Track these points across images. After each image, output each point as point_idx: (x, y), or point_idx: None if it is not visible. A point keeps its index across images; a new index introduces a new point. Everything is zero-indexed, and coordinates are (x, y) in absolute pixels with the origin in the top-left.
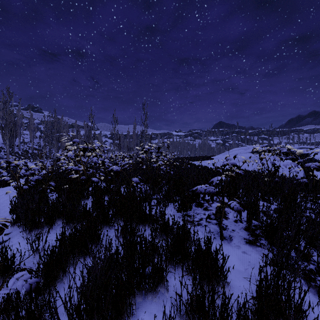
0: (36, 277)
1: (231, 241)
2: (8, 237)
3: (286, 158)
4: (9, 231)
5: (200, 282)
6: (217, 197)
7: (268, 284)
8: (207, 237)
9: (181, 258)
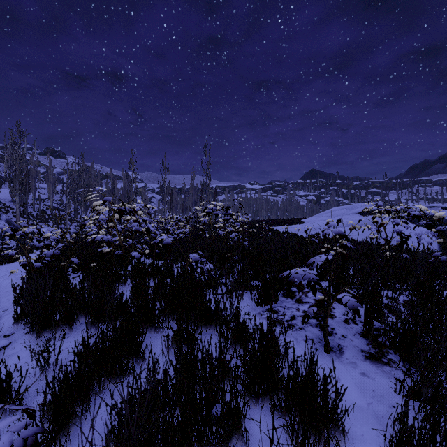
0: (36, 424)
1: (341, 354)
2: (9, 340)
3: (418, 224)
4: (11, 331)
5: (305, 442)
6: None
7: (416, 441)
8: (311, 357)
9: (268, 388)
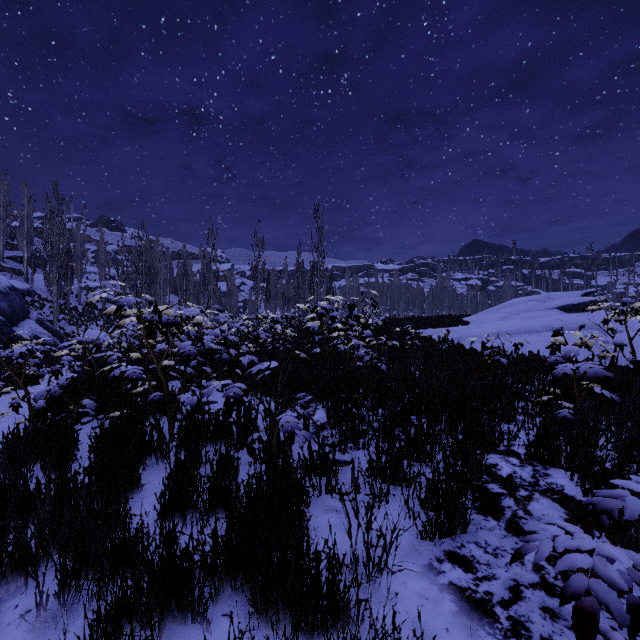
0: None
1: None
2: None
3: None
4: None
5: None
6: (535, 471)
7: None
8: None
9: None
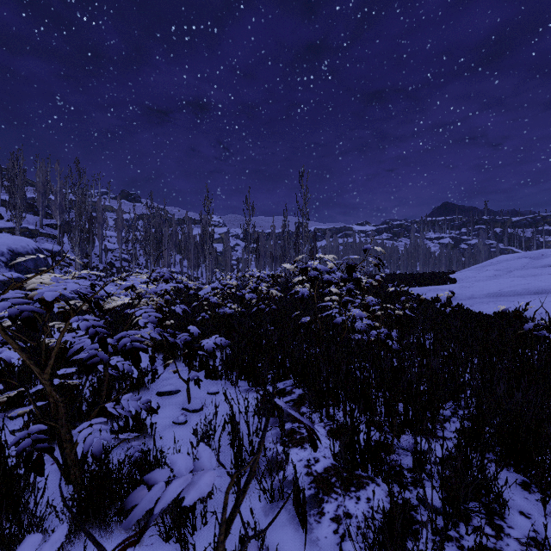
0: None
1: None
2: None
3: None
4: None
5: None
6: None
7: None
8: None
9: None
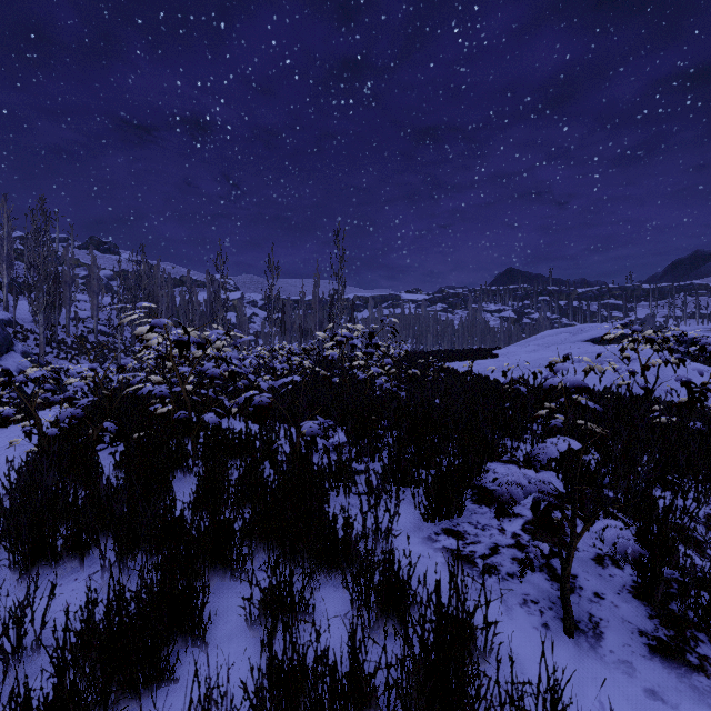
0: None
1: (598, 639)
2: None
3: None
4: None
5: None
6: None
7: None
8: None
9: None
